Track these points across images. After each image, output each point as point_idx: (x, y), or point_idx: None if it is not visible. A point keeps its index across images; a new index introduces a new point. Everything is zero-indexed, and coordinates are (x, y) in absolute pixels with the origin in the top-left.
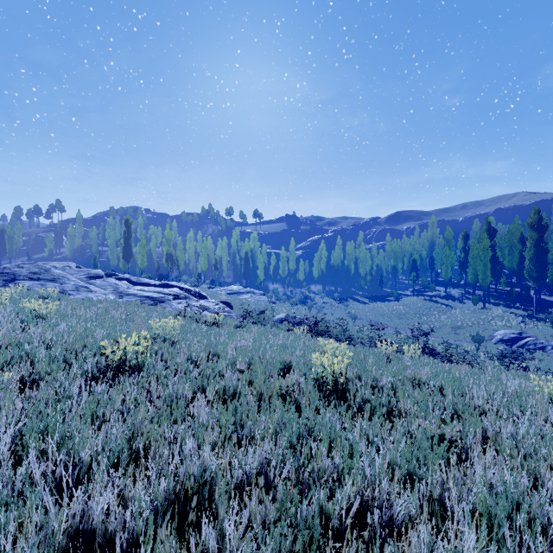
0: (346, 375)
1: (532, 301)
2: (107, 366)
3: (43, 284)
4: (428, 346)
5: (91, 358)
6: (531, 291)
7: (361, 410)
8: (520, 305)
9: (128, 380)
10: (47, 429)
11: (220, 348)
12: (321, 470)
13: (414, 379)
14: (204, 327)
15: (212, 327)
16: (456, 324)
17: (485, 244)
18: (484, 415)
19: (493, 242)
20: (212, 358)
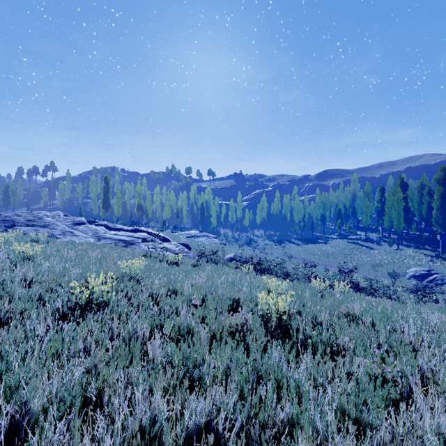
0: (288, 312)
1: (438, 244)
2: (76, 304)
3: (36, 229)
4: (353, 282)
5: (62, 296)
6: (437, 235)
7: (304, 347)
8: (428, 247)
9: (93, 317)
10: (2, 375)
11: (178, 285)
12: (271, 417)
13: (348, 315)
14: (166, 265)
15: (173, 265)
16: (375, 262)
17: (399, 197)
18: (418, 352)
19: (406, 194)
20: (171, 293)
